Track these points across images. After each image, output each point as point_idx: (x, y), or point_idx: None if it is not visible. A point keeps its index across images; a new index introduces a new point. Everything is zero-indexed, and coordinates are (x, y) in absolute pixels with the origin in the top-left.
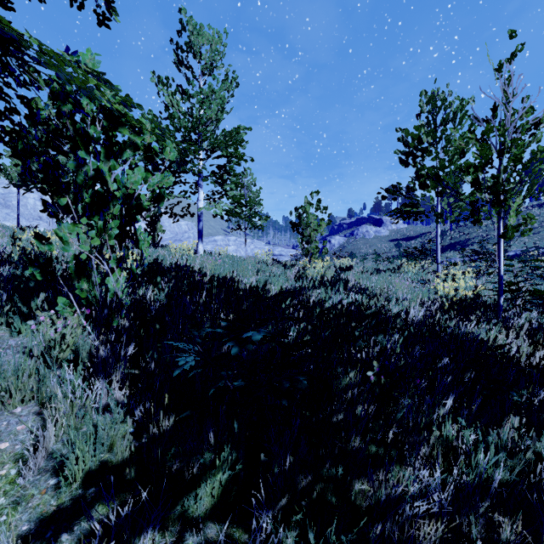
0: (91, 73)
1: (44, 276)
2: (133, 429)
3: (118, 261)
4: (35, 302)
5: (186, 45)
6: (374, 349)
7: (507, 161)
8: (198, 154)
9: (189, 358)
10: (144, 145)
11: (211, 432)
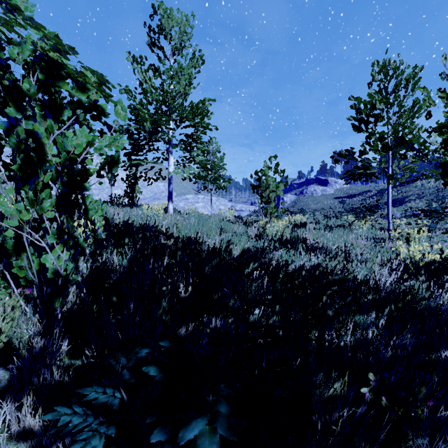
0: None
1: None
2: None
3: (59, 235)
4: None
5: (158, 27)
6: None
7: None
8: (168, 124)
9: (90, 446)
10: (89, 103)
11: None
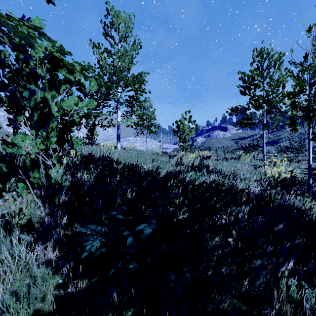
0: (32, 28)
1: (9, 169)
2: (62, 280)
3: (58, 158)
4: (10, 182)
5: (110, 23)
6: (230, 218)
7: (315, 90)
8: (117, 89)
9: (95, 242)
10: (76, 81)
11: (114, 292)
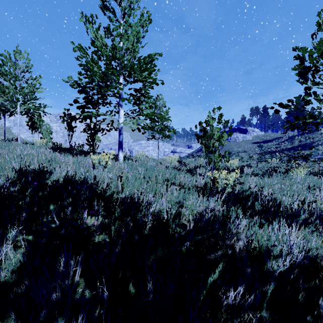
0: None
1: None
2: None
3: None
4: None
5: None
6: None
7: None
8: (117, 78)
9: None
10: None
11: None
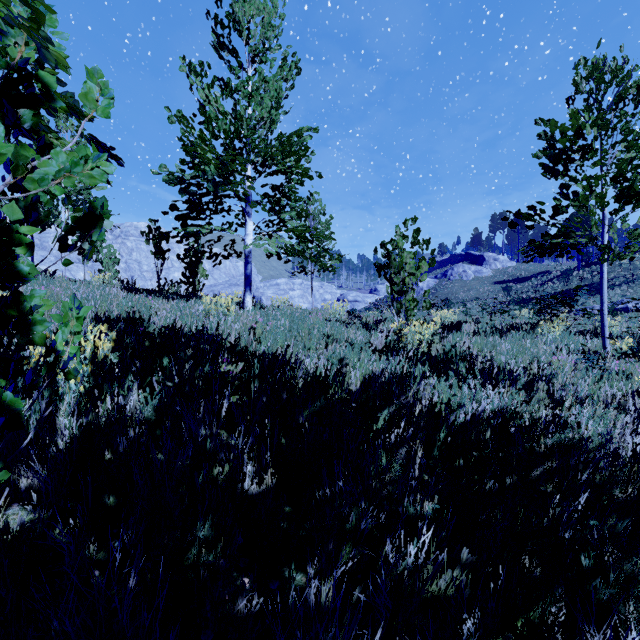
0: None
1: None
2: None
3: None
4: None
5: (228, 18)
6: None
7: None
8: (244, 169)
9: None
10: (8, 65)
11: None
